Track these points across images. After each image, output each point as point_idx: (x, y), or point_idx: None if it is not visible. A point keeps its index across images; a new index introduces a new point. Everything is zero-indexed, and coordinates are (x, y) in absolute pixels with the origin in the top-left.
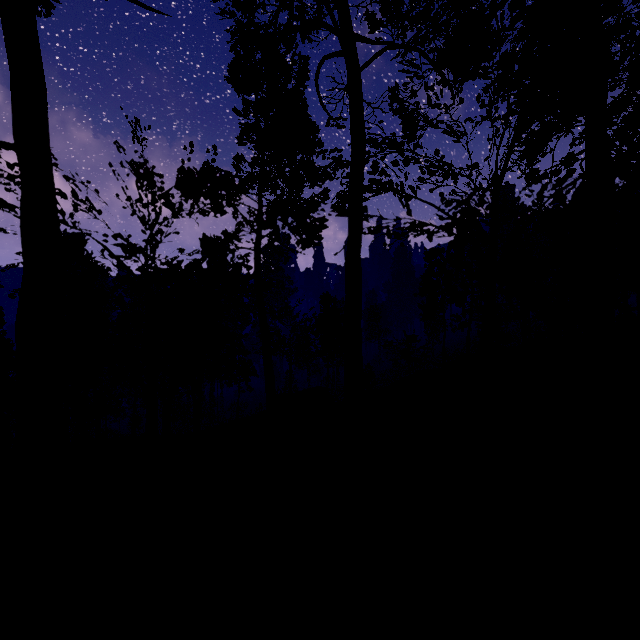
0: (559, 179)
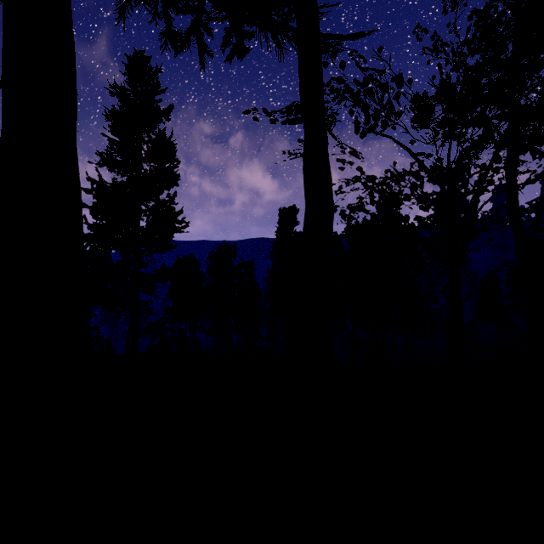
0: None
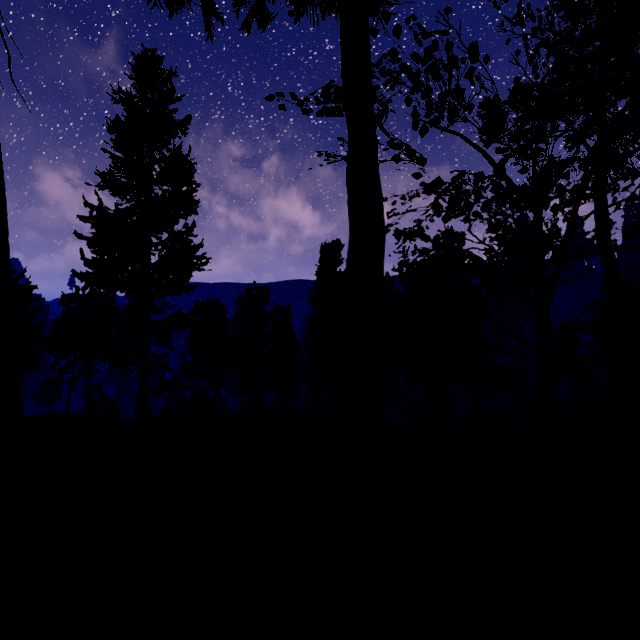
0: None
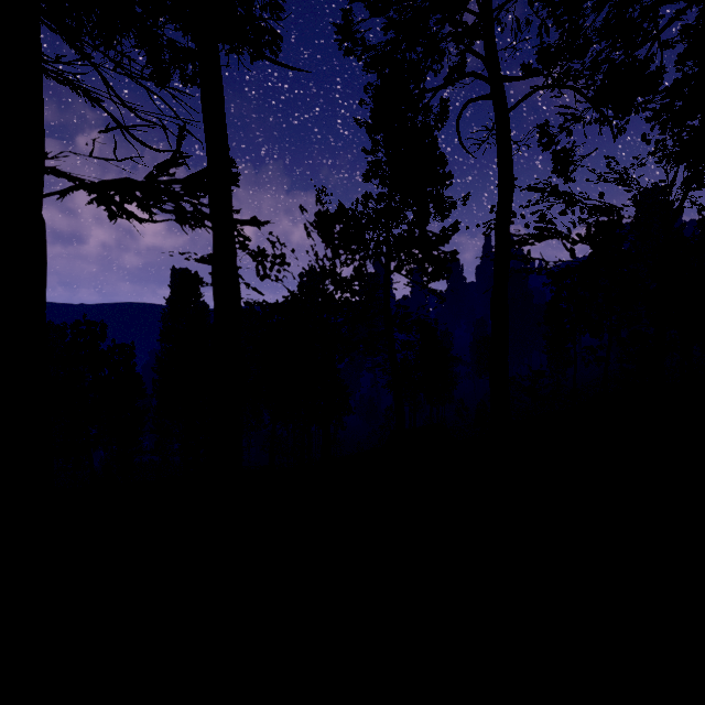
0: None
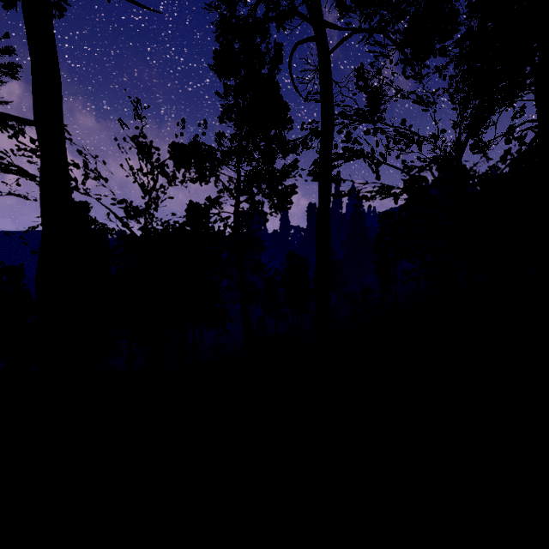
0: (521, 143)
